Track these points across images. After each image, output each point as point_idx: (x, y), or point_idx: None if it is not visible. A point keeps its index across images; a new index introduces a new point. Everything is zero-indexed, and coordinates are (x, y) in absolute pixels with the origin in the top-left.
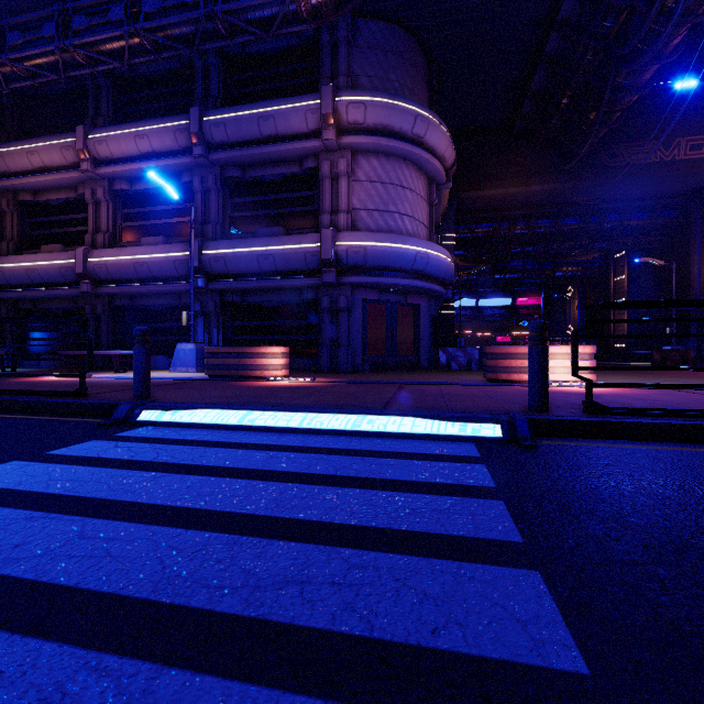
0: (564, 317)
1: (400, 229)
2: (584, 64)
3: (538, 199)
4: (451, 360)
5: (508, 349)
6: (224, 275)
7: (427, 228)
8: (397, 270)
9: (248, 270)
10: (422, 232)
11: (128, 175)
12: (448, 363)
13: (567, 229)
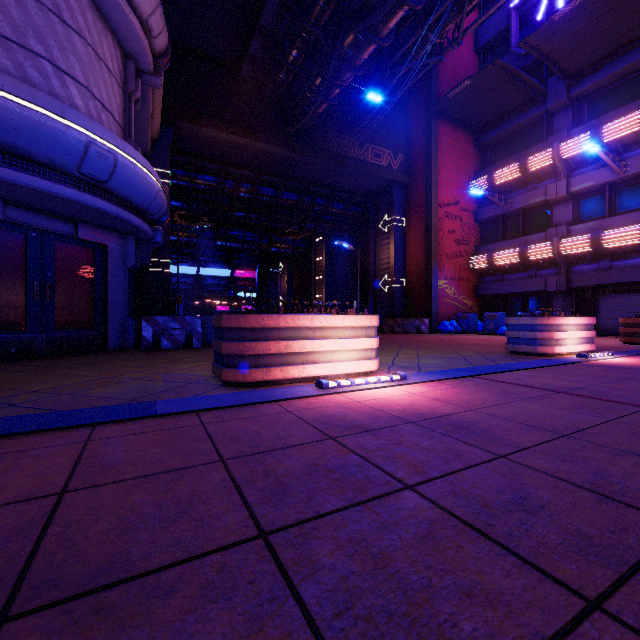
0: (276, 290)
1: (58, 95)
2: (316, 10)
3: (263, 162)
4: (161, 334)
5: (265, 320)
6: None
7: (121, 127)
8: (43, 162)
9: None
10: (111, 127)
11: None
12: (156, 339)
13: (286, 203)
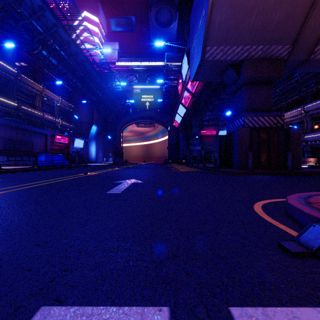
0: None
1: None
2: None
3: None
4: None
5: None
6: (310, 141)
7: None
8: None
9: (315, 140)
10: None
11: (289, 121)
12: None
13: None
